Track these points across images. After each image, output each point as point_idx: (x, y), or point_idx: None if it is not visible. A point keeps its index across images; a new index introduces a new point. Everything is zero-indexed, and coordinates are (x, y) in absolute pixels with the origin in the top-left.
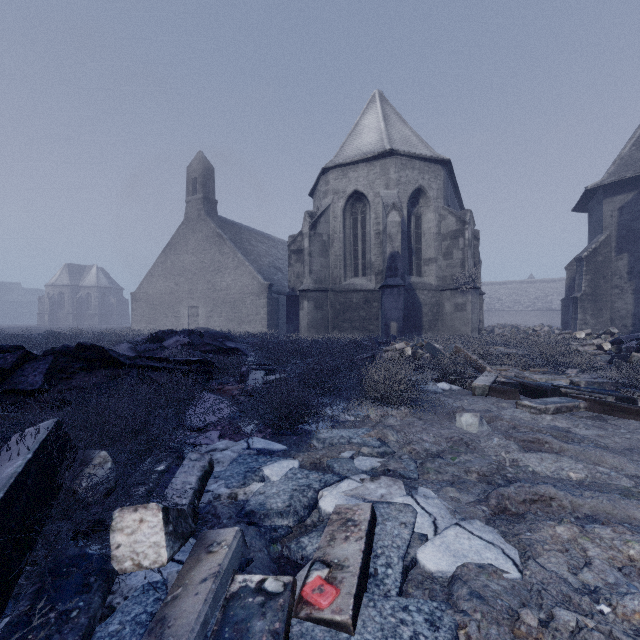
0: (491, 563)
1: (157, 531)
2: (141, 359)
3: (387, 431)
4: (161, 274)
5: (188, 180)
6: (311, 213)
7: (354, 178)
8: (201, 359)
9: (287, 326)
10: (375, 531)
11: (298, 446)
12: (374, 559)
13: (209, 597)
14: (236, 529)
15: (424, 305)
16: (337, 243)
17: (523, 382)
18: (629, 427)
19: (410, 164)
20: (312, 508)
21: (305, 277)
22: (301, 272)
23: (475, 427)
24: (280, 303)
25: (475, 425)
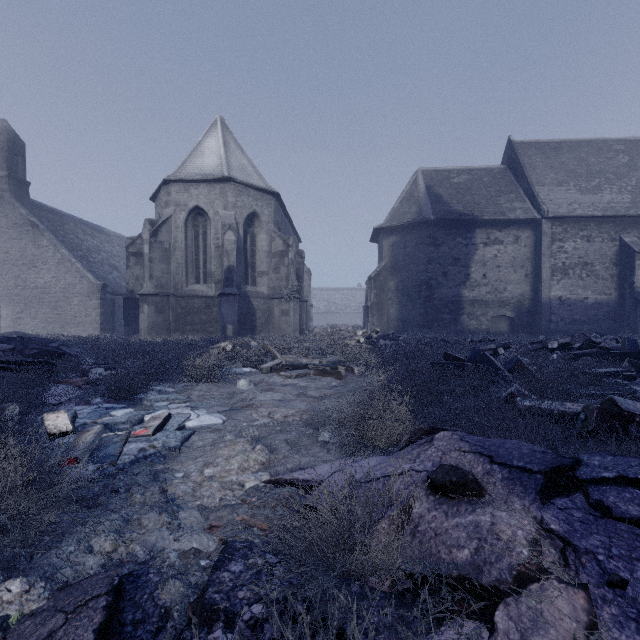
0: (214, 421)
1: (66, 420)
2: None
3: (193, 392)
4: None
5: None
6: (152, 221)
7: (196, 195)
8: (42, 360)
9: (125, 329)
10: (170, 420)
11: (134, 405)
12: (167, 426)
13: (94, 437)
14: (101, 425)
15: (258, 310)
16: (179, 252)
17: (293, 363)
18: (326, 380)
19: (246, 191)
20: (141, 421)
21: (145, 282)
22: (141, 275)
23: (246, 386)
24: (116, 304)
25: (246, 385)
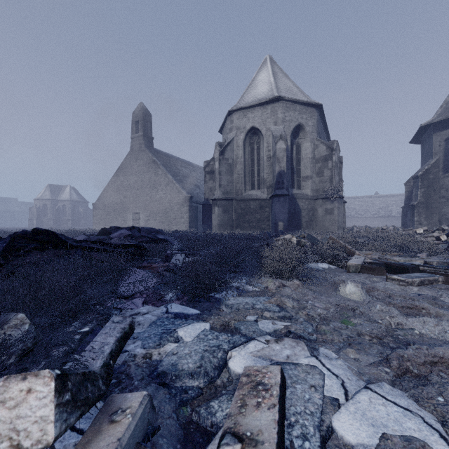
0: (415, 435)
1: (46, 403)
2: (86, 242)
3: (284, 299)
4: (113, 190)
5: (132, 123)
6: (220, 143)
7: (251, 118)
8: (135, 244)
9: (203, 226)
10: (286, 395)
11: (209, 311)
12: (288, 429)
13: None
14: (143, 394)
15: (303, 210)
16: (239, 165)
17: (387, 262)
18: None
19: (292, 107)
20: (222, 368)
21: (216, 190)
22: (213, 187)
23: (357, 296)
24: (198, 210)
25: (357, 294)
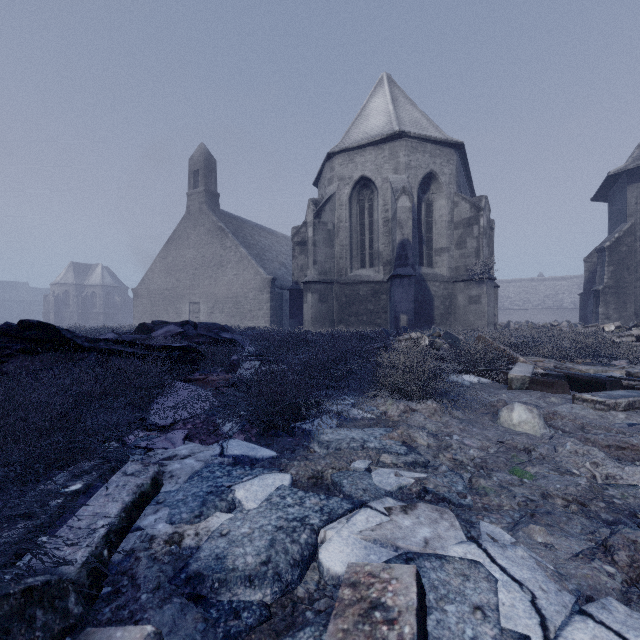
0: None
1: None
2: (106, 342)
3: (414, 432)
4: (162, 270)
5: (190, 173)
6: (315, 201)
7: (361, 163)
8: (184, 345)
9: (290, 321)
10: (427, 629)
11: (292, 452)
12: None
13: None
14: (146, 632)
15: (436, 297)
16: (343, 232)
17: (570, 373)
18: None
19: (421, 147)
20: (307, 563)
21: (309, 268)
22: (305, 265)
23: (532, 427)
24: (284, 298)
25: (532, 424)
